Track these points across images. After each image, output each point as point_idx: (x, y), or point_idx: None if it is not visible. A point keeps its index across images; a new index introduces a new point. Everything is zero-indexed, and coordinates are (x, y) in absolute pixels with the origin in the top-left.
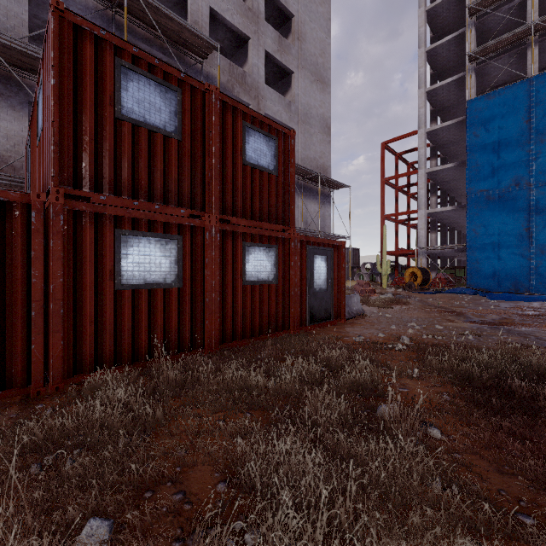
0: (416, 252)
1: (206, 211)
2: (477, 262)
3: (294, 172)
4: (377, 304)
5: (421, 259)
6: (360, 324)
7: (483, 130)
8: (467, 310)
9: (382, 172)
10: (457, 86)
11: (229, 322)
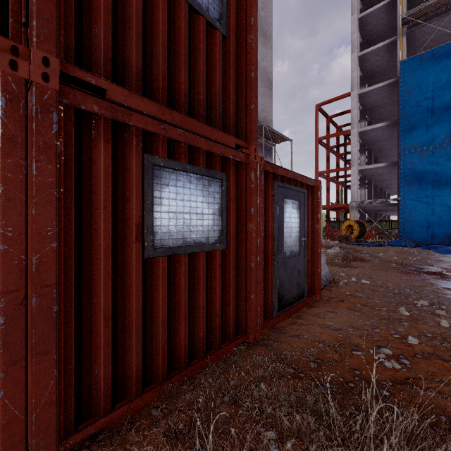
0: (347, 207)
1: (8, 36)
2: (410, 215)
3: (256, 44)
4: (336, 262)
5: (354, 213)
6: (346, 303)
7: (416, 88)
8: (439, 269)
9: (316, 132)
10: (387, 51)
11: (99, 362)
